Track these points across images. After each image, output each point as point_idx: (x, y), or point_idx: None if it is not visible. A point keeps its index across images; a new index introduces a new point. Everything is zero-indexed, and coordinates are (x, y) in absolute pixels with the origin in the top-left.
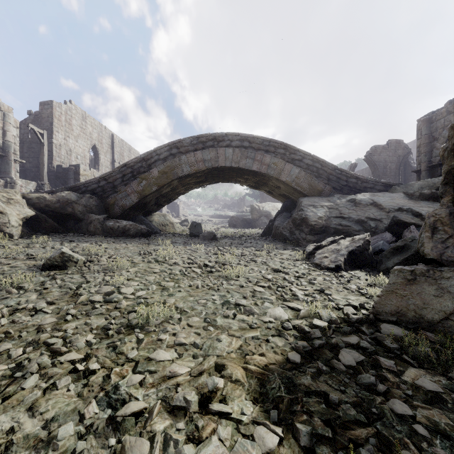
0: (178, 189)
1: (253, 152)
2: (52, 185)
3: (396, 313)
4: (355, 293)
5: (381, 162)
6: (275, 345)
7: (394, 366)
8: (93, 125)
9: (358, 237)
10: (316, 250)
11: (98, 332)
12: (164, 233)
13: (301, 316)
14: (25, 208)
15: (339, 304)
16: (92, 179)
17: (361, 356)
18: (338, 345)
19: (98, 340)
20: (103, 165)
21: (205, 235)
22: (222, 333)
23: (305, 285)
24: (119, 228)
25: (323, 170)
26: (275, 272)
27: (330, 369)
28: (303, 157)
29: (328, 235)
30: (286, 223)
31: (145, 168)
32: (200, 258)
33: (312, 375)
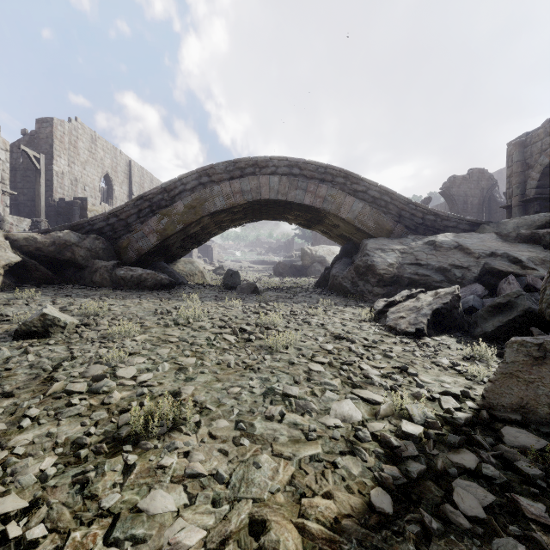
0: (210, 229)
1: (305, 182)
2: (52, 223)
3: (519, 407)
4: (449, 371)
5: (460, 196)
6: (347, 474)
7: (547, 515)
8: (106, 149)
9: (444, 290)
10: (387, 308)
11: (66, 451)
12: (192, 284)
13: (381, 414)
14: (8, 252)
15: (432, 391)
16: (99, 215)
17: (488, 495)
18: (447, 470)
19: (60, 469)
20: (118, 199)
21: (244, 286)
22: (262, 449)
23: (379, 359)
24: (133, 277)
25: (393, 204)
26: (336, 338)
27: (444, 526)
28: (369, 187)
29: (401, 287)
30: (346, 271)
31: (167, 201)
32: (236, 319)
33: (416, 541)
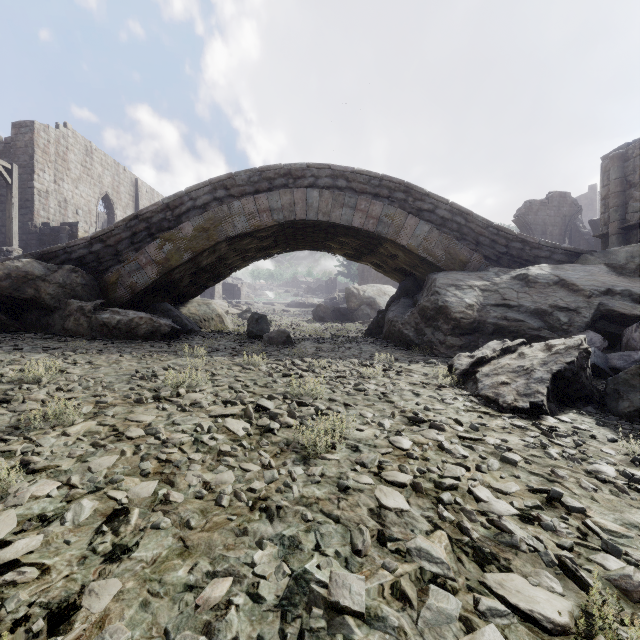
0: (230, 260)
1: (354, 197)
2: None
3: None
4: (633, 497)
5: (538, 225)
6: None
7: None
8: (105, 164)
9: (561, 343)
10: (475, 367)
11: None
12: (205, 332)
13: None
14: None
15: None
16: (79, 240)
17: None
18: None
19: None
20: None
21: (272, 335)
22: None
23: (497, 469)
24: (120, 323)
25: (468, 228)
26: (412, 421)
27: None
28: (437, 205)
29: (484, 337)
30: (408, 315)
31: (170, 222)
32: (254, 386)
33: None
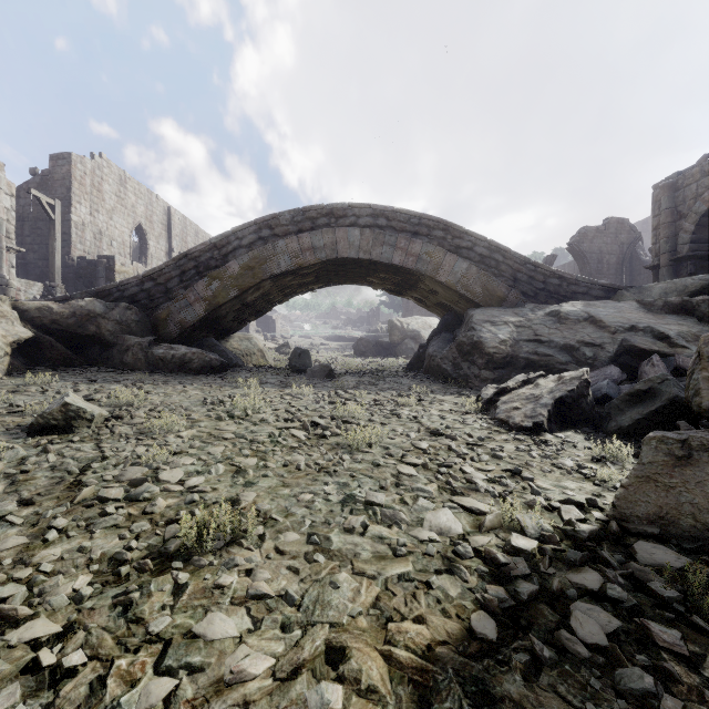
0: (272, 295)
1: (394, 236)
2: (70, 288)
3: (657, 518)
4: (573, 475)
5: (594, 254)
6: (444, 595)
7: (682, 643)
8: (138, 193)
9: (569, 374)
10: (498, 396)
11: (102, 568)
12: (249, 366)
13: (486, 526)
14: (17, 325)
15: (550, 499)
16: (131, 279)
17: (613, 620)
18: (565, 592)
19: (97, 589)
20: (153, 257)
21: (315, 369)
22: (341, 567)
23: (486, 461)
24: (174, 358)
25: (506, 265)
26: (433, 435)
27: (558, 654)
28: (475, 243)
29: (516, 371)
30: (446, 349)
31: (217, 260)
32: (306, 410)
33: (523, 671)
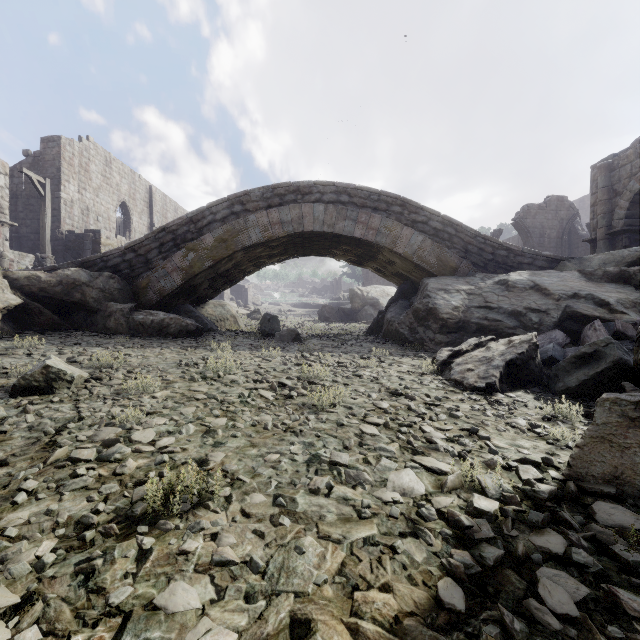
0: (244, 266)
1: (355, 211)
2: (59, 259)
3: (613, 478)
4: (527, 434)
5: (536, 228)
6: (409, 561)
7: None
8: (122, 173)
9: (519, 338)
10: (452, 358)
11: (68, 532)
12: (222, 331)
13: (448, 487)
14: (7, 293)
15: (507, 458)
16: (114, 250)
17: (581, 587)
18: (529, 556)
19: (61, 555)
20: (136, 231)
21: (283, 333)
22: (306, 531)
23: (444, 420)
24: (153, 323)
25: (458, 238)
26: (393, 395)
27: (528, 626)
28: (430, 217)
29: (468, 335)
30: (403, 315)
31: (193, 233)
32: (274, 372)
33: None
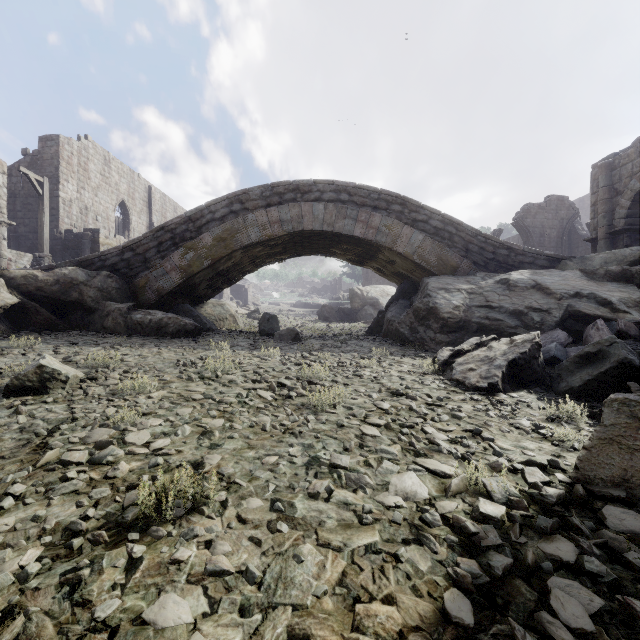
0: (243, 265)
1: (355, 210)
2: (58, 259)
3: (622, 481)
4: (531, 435)
5: (536, 228)
6: (413, 570)
7: None
8: (121, 173)
9: (521, 338)
10: (453, 358)
11: (55, 540)
12: (221, 330)
13: (452, 490)
14: (3, 292)
15: (512, 460)
16: (112, 249)
17: (595, 598)
18: (539, 565)
19: (46, 564)
20: (135, 231)
21: (283, 333)
22: (305, 537)
23: (446, 421)
24: (151, 322)
25: (458, 236)
26: (394, 395)
27: None
28: (430, 216)
29: (469, 334)
30: (404, 315)
31: (192, 232)
32: (273, 372)
33: None
